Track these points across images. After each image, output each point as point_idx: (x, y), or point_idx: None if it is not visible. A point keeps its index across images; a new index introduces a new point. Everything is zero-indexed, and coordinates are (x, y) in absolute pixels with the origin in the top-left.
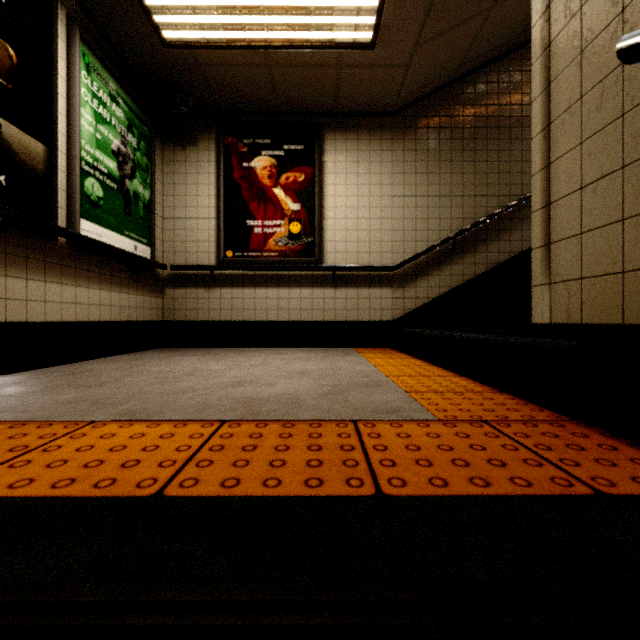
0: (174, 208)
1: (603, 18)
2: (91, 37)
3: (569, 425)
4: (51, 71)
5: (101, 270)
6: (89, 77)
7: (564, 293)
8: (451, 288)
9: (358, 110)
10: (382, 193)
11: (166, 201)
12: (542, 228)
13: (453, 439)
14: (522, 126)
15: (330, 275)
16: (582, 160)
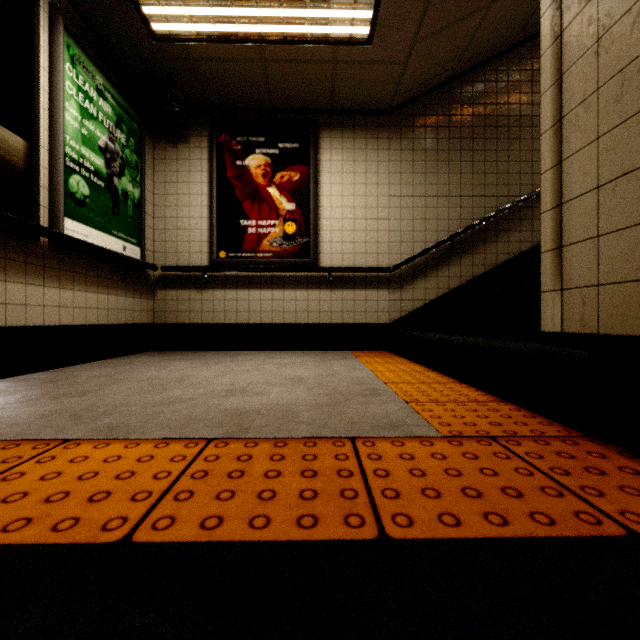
0: (165, 207)
1: (624, 2)
2: (76, 28)
3: (583, 442)
4: (32, 62)
5: (87, 271)
6: (74, 70)
7: (578, 300)
8: (449, 290)
9: (354, 108)
10: (379, 193)
11: (157, 200)
12: (553, 230)
13: (461, 461)
14: (520, 126)
15: (326, 276)
16: (599, 157)
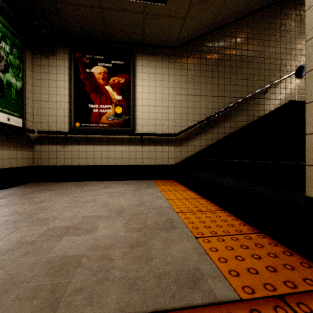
0: (41, 94)
1: None
2: None
3: None
4: None
5: None
6: None
7: None
8: (206, 146)
9: (155, 44)
10: (169, 92)
11: (35, 90)
12: None
13: None
14: (242, 61)
15: (139, 138)
16: None
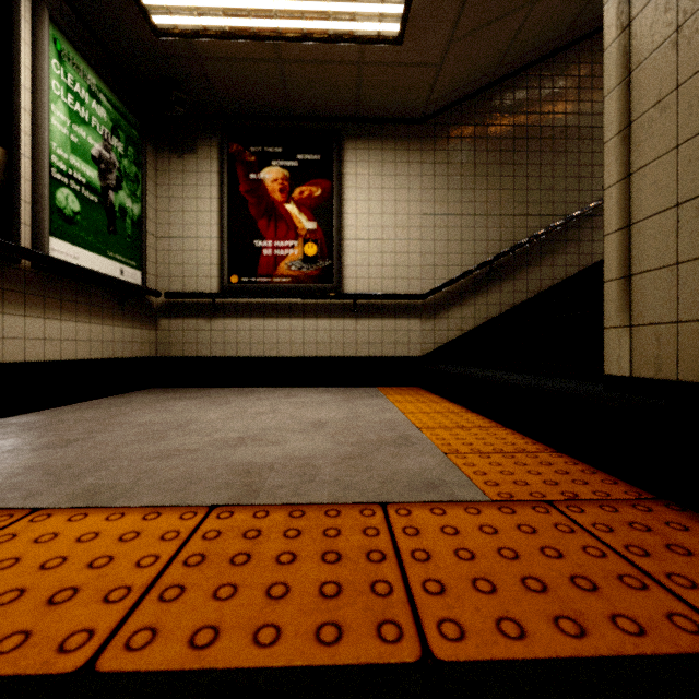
0: (169, 225)
1: None
2: (65, 20)
3: (657, 508)
4: (11, 57)
5: (78, 298)
6: (62, 67)
7: (652, 339)
8: (487, 319)
9: (382, 116)
10: (410, 211)
11: (160, 217)
12: (619, 255)
13: (516, 536)
14: (566, 137)
15: (351, 304)
16: (679, 168)
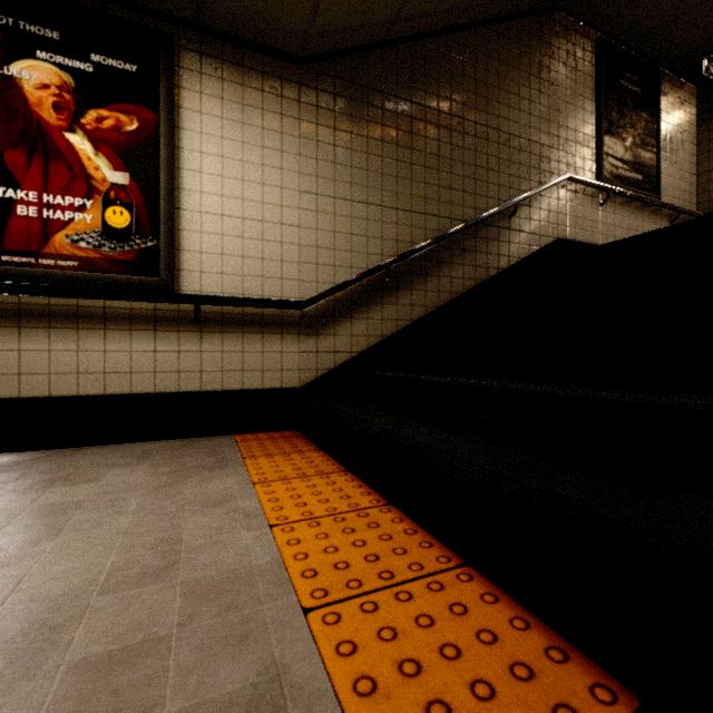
0: None
1: None
2: None
3: None
4: None
5: None
6: None
7: None
8: (382, 338)
9: (243, 36)
10: (284, 183)
11: None
12: None
13: None
14: (464, 131)
15: (192, 311)
16: None
